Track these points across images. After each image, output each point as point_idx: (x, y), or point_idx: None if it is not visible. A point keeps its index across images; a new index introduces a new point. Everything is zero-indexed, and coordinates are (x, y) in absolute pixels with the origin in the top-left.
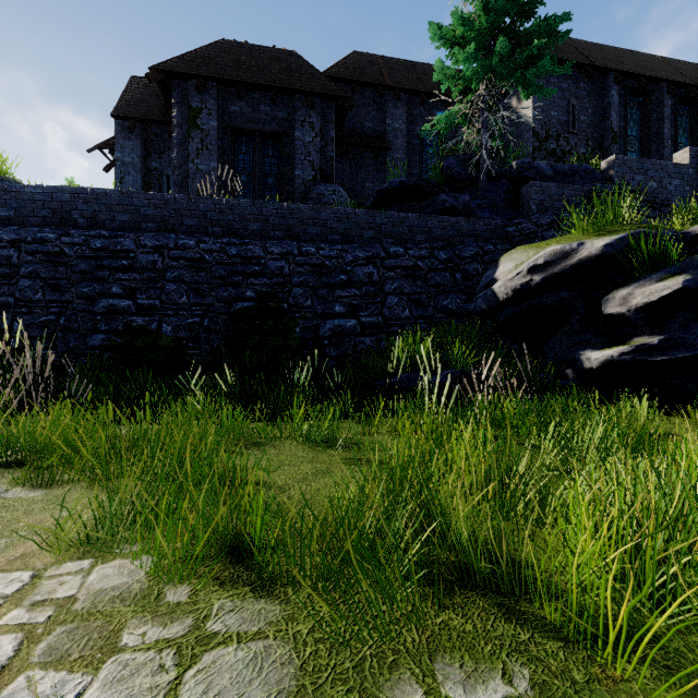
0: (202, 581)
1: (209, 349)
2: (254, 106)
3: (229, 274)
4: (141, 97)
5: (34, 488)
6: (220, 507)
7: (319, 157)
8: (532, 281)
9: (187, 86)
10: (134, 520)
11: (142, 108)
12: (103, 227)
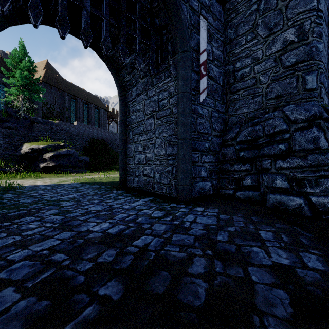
0: None
1: None
2: None
3: None
4: None
5: None
6: None
7: None
8: (29, 151)
9: None
10: None
11: None
12: None
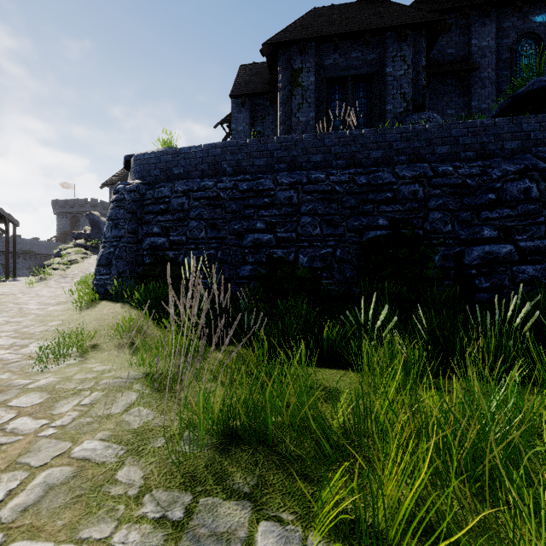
0: None
1: (342, 279)
2: (346, 55)
3: (359, 203)
4: (248, 78)
5: (341, 543)
6: None
7: (410, 88)
8: None
9: (289, 53)
10: None
11: (249, 86)
12: (244, 173)
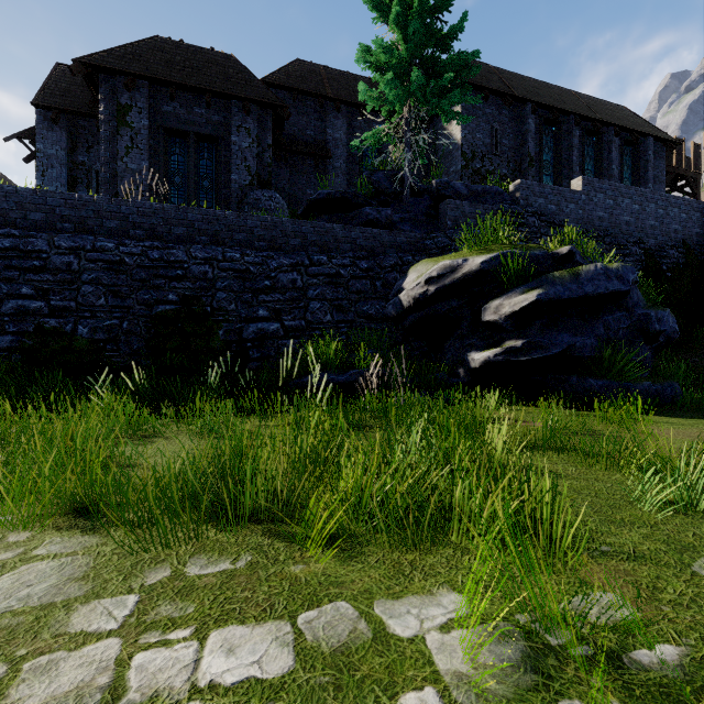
0: (43, 529)
1: (129, 351)
2: (189, 107)
3: (151, 277)
4: (67, 87)
5: None
6: (68, 475)
7: (255, 163)
8: (428, 291)
9: (115, 82)
10: (1, 494)
11: (67, 98)
12: (13, 225)
